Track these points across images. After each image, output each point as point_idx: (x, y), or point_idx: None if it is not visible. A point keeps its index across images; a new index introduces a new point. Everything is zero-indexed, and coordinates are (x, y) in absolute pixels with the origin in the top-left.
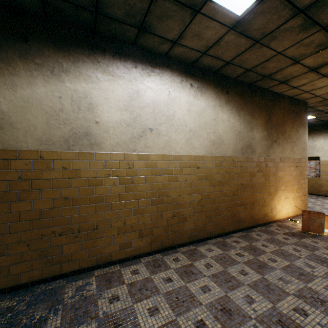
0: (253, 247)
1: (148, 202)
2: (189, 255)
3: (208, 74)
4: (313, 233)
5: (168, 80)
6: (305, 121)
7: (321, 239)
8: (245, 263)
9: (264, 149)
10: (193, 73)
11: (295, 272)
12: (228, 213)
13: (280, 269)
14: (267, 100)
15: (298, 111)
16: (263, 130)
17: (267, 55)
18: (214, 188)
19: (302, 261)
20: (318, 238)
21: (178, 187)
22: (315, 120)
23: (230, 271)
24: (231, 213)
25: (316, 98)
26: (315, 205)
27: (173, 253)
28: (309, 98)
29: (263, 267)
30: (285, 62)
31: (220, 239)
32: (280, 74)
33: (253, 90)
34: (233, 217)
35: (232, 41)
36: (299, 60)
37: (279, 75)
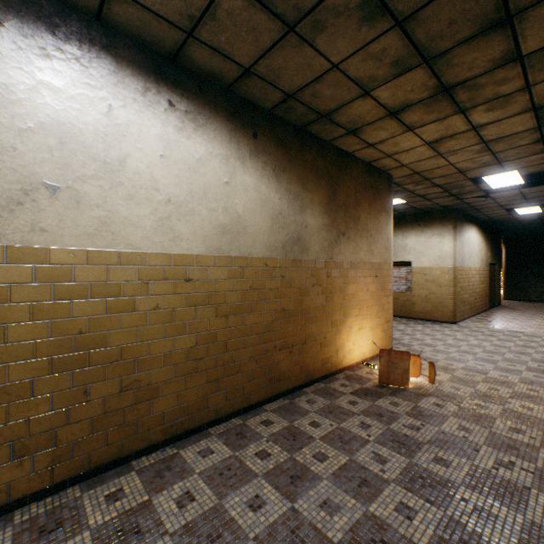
0: (295, 431)
1: (43, 367)
2: (153, 476)
3: (212, 89)
4: (395, 386)
5: (107, 80)
6: (388, 205)
7: (405, 396)
8: (267, 474)
9: (324, 247)
10: (177, 79)
11: (354, 479)
12: (257, 367)
13: (328, 478)
14: (329, 161)
15: (379, 187)
16: (322, 214)
17: (316, 67)
18: (226, 321)
19: (369, 449)
20: (400, 395)
21: (135, 323)
22: (406, 206)
23: (229, 506)
24: (263, 366)
25: (403, 169)
26: (405, 334)
27: (116, 478)
28: (394, 168)
29: (300, 478)
30: (348, 89)
31: (238, 420)
32: (344, 114)
33: (306, 141)
34: (268, 373)
35: (242, 14)
36: (370, 89)
37: (343, 116)
